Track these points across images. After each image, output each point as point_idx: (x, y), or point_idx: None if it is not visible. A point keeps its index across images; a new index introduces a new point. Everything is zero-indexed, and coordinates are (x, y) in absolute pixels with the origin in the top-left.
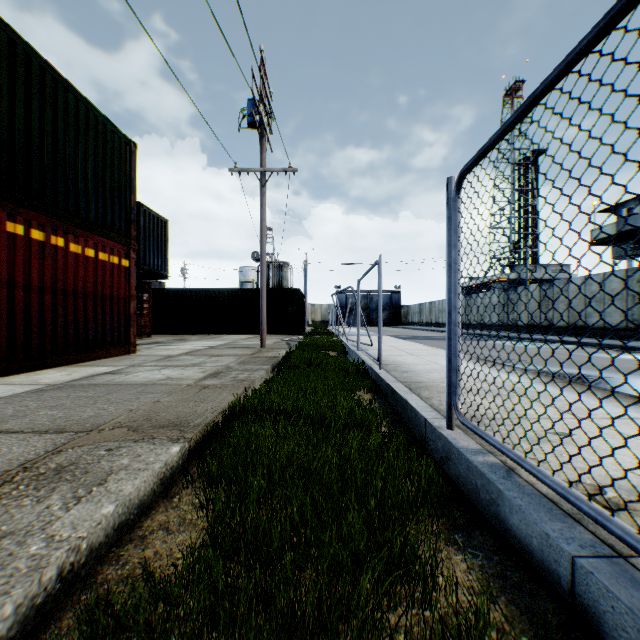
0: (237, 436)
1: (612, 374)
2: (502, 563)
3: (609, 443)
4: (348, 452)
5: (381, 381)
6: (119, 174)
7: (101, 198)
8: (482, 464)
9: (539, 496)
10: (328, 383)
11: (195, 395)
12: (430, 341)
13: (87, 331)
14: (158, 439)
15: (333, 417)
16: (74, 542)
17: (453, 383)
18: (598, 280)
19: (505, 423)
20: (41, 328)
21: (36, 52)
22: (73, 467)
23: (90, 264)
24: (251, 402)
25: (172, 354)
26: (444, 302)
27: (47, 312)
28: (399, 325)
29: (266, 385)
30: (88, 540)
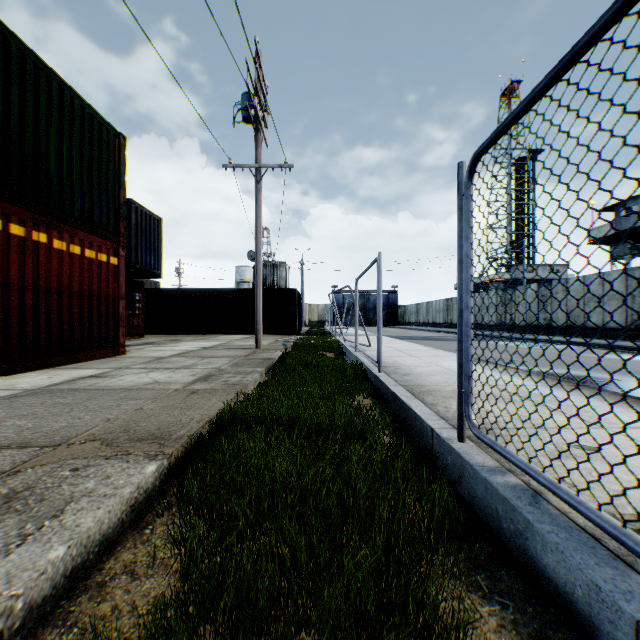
0: (223, 451)
1: (619, 376)
2: (538, 617)
3: (639, 458)
4: (348, 470)
5: (381, 384)
6: (107, 168)
7: (88, 193)
8: (503, 486)
9: (577, 530)
10: (325, 387)
11: (182, 401)
12: (428, 341)
13: (72, 332)
14: (133, 455)
15: (331, 426)
16: (3, 604)
17: (465, 391)
18: (597, 280)
19: (520, 434)
20: (21, 329)
21: (15, 36)
22: (28, 493)
23: (76, 261)
24: (241, 410)
25: (163, 355)
26: (441, 302)
27: (28, 312)
28: (396, 325)
29: (260, 389)
30: (25, 597)
